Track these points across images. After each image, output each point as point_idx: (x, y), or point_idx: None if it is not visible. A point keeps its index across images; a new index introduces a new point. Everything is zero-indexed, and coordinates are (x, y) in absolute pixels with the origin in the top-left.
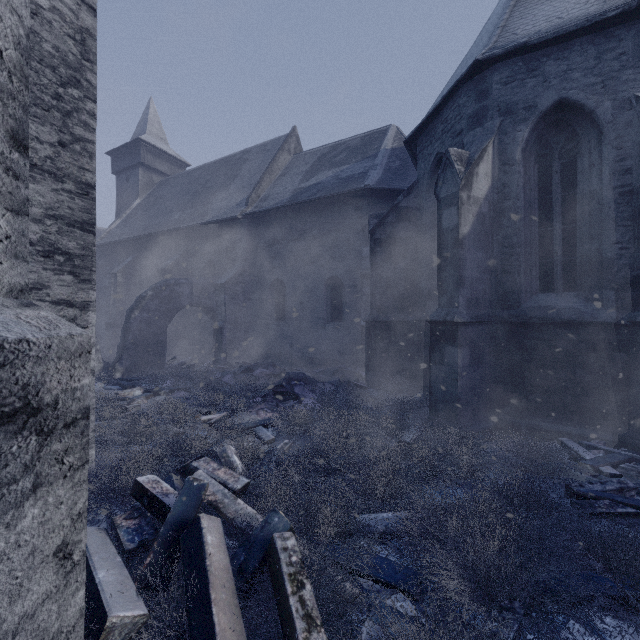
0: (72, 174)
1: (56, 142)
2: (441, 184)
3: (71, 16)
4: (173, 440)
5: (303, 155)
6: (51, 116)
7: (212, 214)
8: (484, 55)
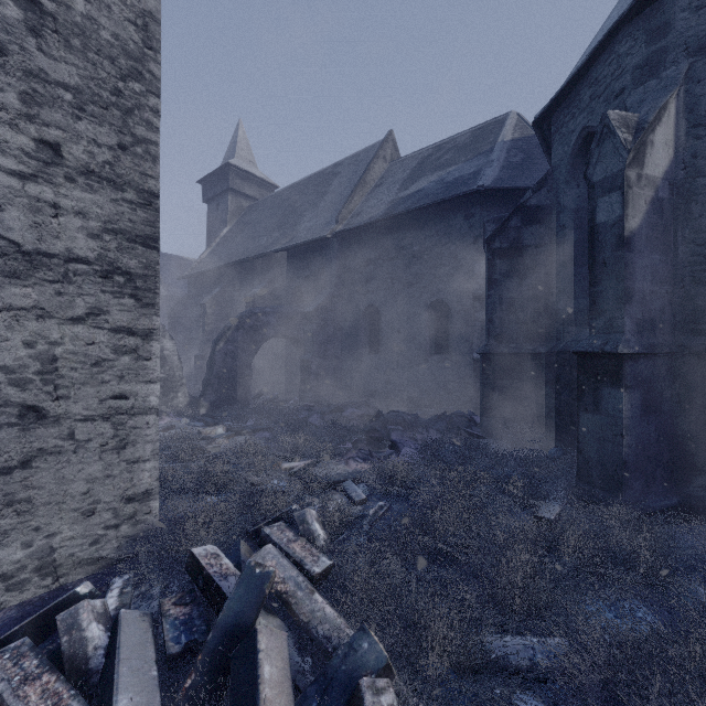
0: (133, 181)
1: (115, 145)
2: (595, 163)
3: None
4: (246, 494)
5: (401, 161)
6: (110, 115)
7: (300, 236)
8: None
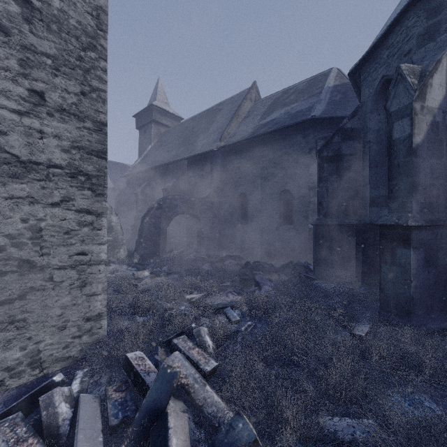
0: (90, 115)
1: (79, 92)
2: (392, 99)
3: None
4: (162, 316)
5: (261, 101)
6: (75, 73)
7: (197, 149)
8: None
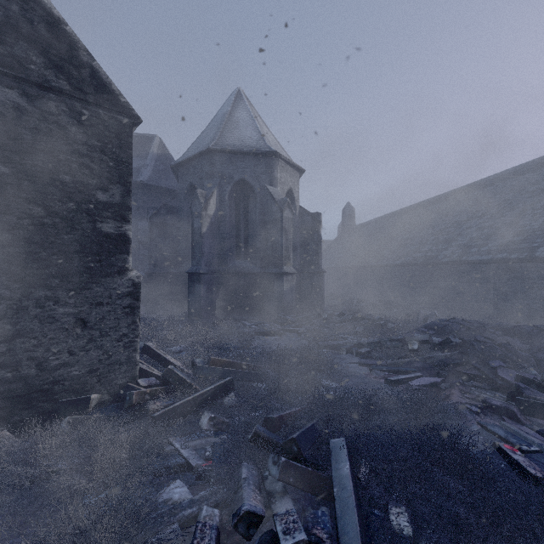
0: None
1: None
2: (193, 206)
3: None
4: None
5: None
6: None
7: None
8: (213, 147)
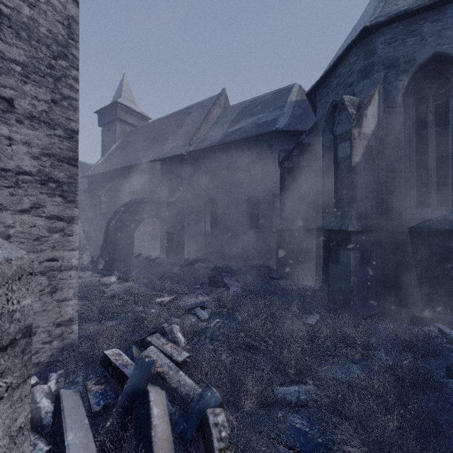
0: (61, 123)
1: (49, 100)
2: (337, 124)
3: (60, 7)
4: (134, 318)
5: (230, 108)
6: (46, 81)
7: (166, 152)
8: (371, 22)
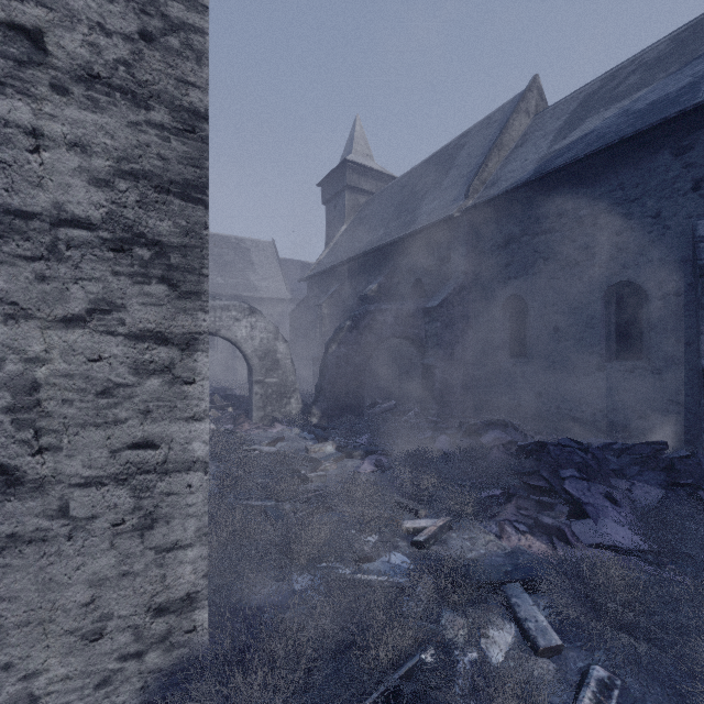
0: (165, 93)
1: (135, 33)
2: None
3: None
4: (345, 606)
5: (551, 110)
6: None
7: (420, 220)
8: None
